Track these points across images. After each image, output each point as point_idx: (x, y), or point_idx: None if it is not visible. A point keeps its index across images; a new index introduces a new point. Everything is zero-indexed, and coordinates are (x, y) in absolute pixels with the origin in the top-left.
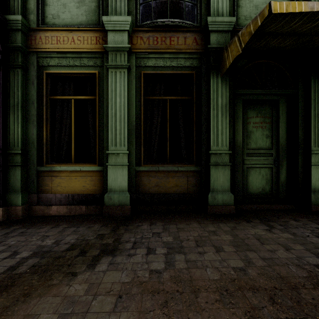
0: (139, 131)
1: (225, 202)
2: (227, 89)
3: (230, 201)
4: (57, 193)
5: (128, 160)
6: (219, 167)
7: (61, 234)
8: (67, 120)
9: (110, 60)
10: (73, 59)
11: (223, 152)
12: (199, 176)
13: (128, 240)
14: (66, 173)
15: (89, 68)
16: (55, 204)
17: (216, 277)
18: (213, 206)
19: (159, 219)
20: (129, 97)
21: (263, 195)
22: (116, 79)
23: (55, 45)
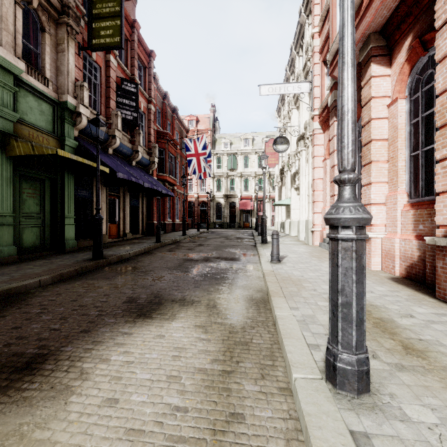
0: None
1: (11, 254)
2: (11, 166)
3: (14, 252)
4: None
5: None
6: (4, 226)
7: None
8: None
9: None
10: None
11: (8, 215)
12: None
13: None
14: None
15: None
16: None
17: (42, 271)
18: (0, 258)
19: None
20: None
21: (34, 247)
22: None
23: None
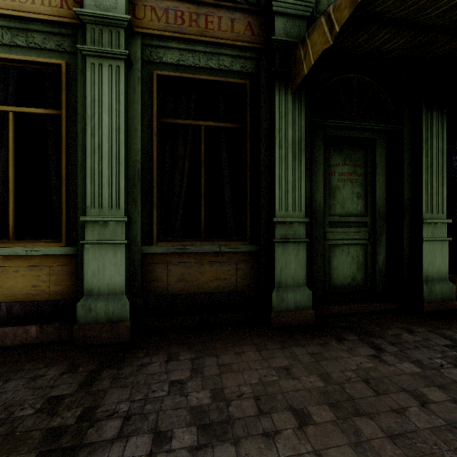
0: (150, 180)
1: (299, 305)
2: (301, 114)
3: (306, 303)
4: None
5: (128, 234)
6: (289, 245)
7: None
8: (1, 155)
9: (89, 41)
10: (10, 31)
11: (295, 220)
12: (255, 261)
13: (114, 410)
14: None
15: (47, 53)
16: None
17: None
18: (279, 312)
19: (186, 344)
20: (129, 117)
21: (353, 287)
22: (102, 79)
23: None
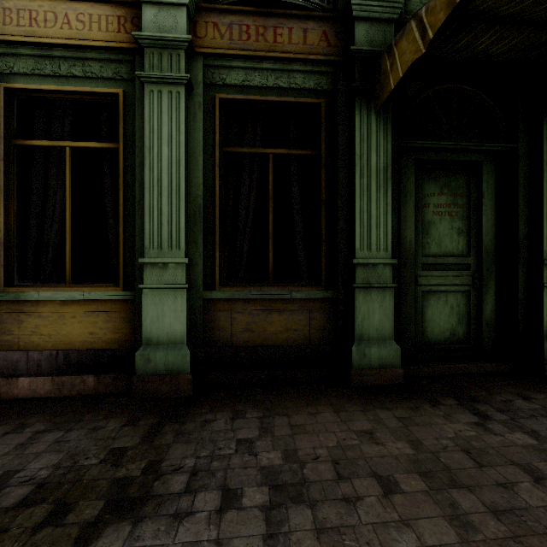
0: (212, 218)
1: (385, 362)
2: (387, 136)
3: (393, 360)
4: (32, 349)
5: (188, 277)
6: (372, 291)
7: (21, 451)
8: (57, 194)
9: (148, 66)
10: (67, 62)
11: (380, 261)
12: (332, 310)
13: (180, 465)
14: (52, 306)
15: (104, 82)
16: (27, 372)
17: None
18: (360, 370)
19: (253, 401)
20: (189, 148)
21: (452, 344)
22: (161, 107)
23: (26, 29)
